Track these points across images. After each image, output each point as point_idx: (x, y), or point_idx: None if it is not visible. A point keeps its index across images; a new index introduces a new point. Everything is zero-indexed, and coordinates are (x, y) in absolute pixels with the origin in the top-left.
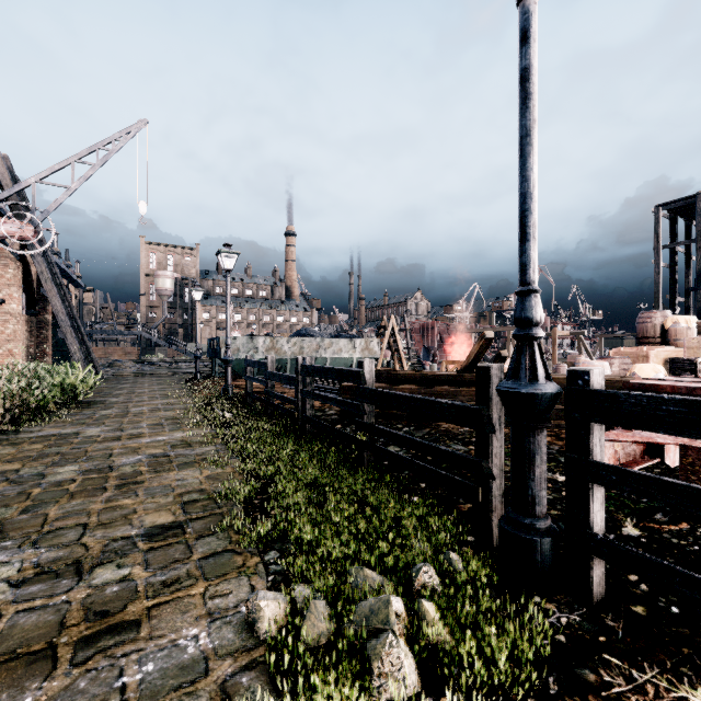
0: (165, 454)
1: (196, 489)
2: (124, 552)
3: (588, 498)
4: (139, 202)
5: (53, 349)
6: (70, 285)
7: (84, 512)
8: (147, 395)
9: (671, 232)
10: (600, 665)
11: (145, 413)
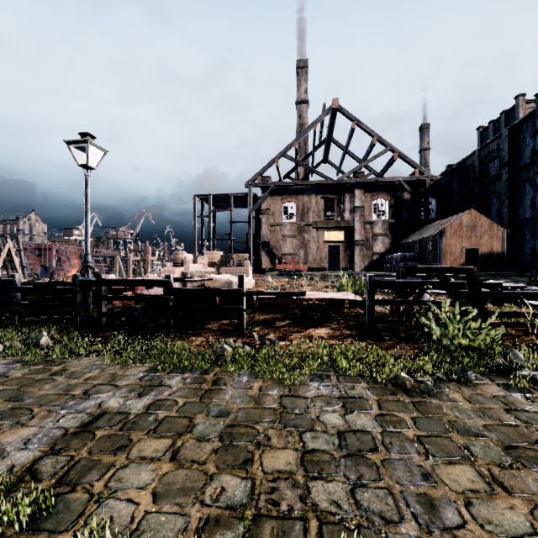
0: None
1: None
2: None
3: (102, 305)
4: None
5: None
6: None
7: None
8: None
9: (202, 209)
10: (99, 334)
11: None
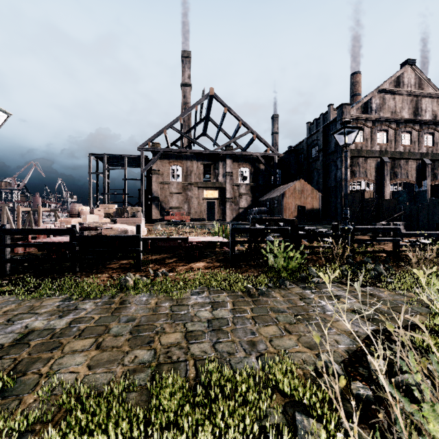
0: None
1: None
2: None
3: (6, 252)
4: None
5: None
6: None
7: None
8: None
9: (97, 167)
10: (4, 278)
11: None
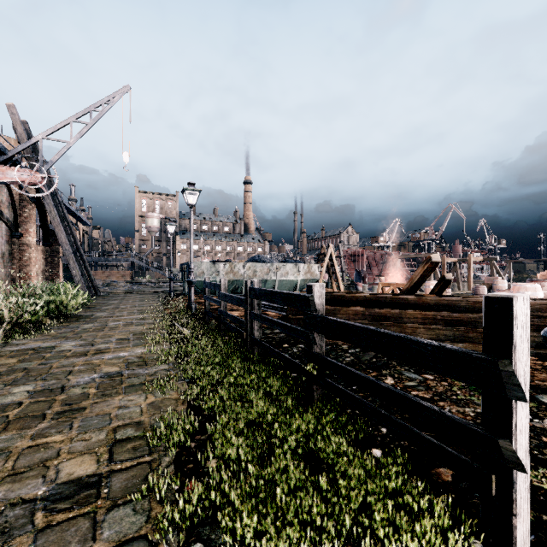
0: (120, 372)
1: (134, 421)
2: (12, 531)
3: None
4: (123, 152)
5: (64, 273)
6: (79, 223)
7: (6, 452)
8: (127, 311)
9: None
10: None
11: (119, 327)
